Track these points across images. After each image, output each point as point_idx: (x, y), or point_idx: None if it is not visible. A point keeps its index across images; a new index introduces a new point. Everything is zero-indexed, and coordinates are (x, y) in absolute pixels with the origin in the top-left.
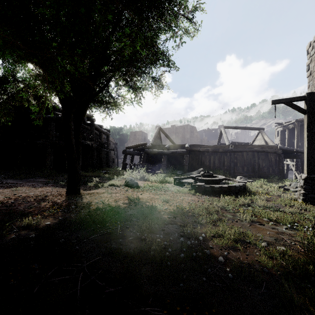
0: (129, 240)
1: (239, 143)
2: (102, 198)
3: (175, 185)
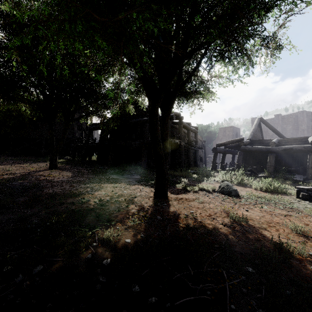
0: None
1: None
2: (192, 209)
3: (301, 200)
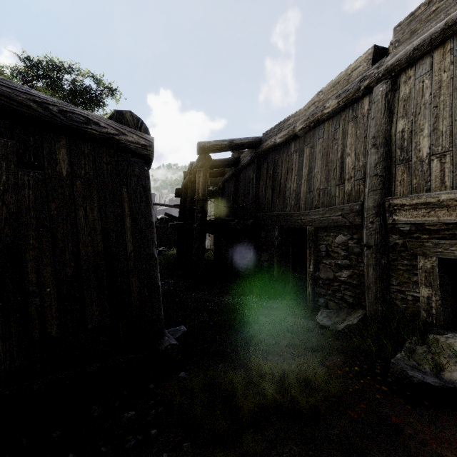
0: None
1: (167, 219)
2: None
3: None
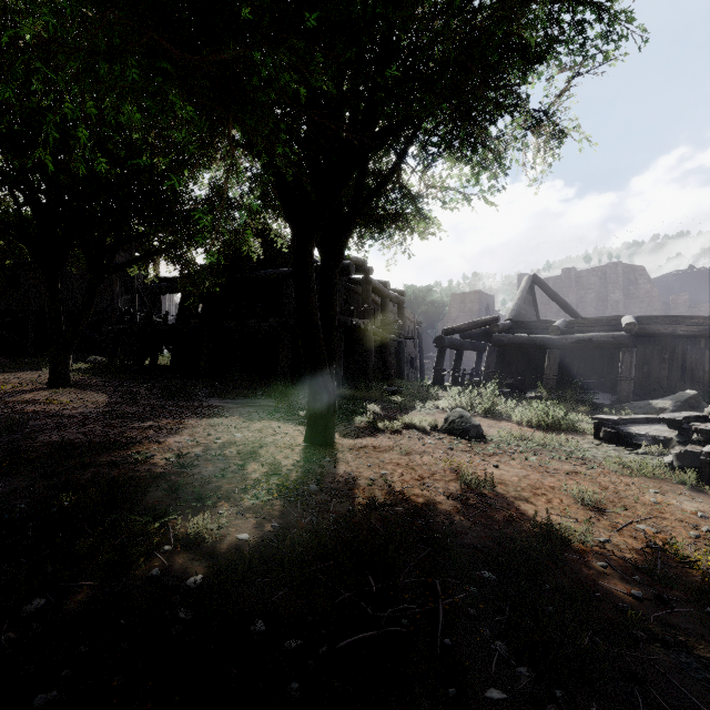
0: (487, 705)
1: None
2: (386, 467)
3: (602, 443)
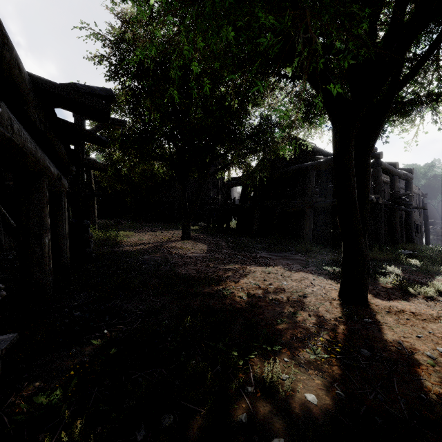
0: None
1: None
2: (441, 343)
3: None
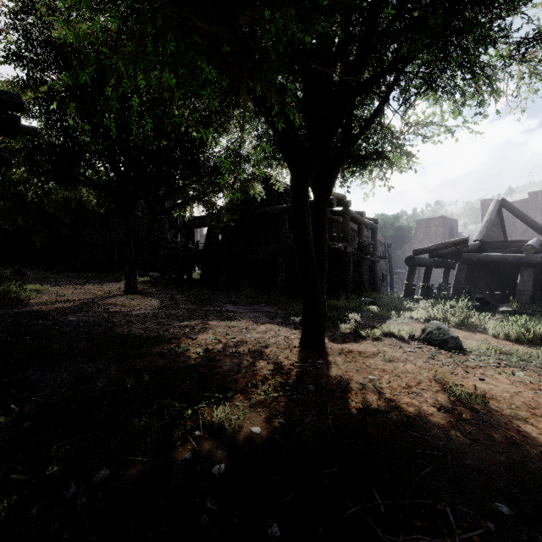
0: None
1: None
2: (373, 372)
3: None
